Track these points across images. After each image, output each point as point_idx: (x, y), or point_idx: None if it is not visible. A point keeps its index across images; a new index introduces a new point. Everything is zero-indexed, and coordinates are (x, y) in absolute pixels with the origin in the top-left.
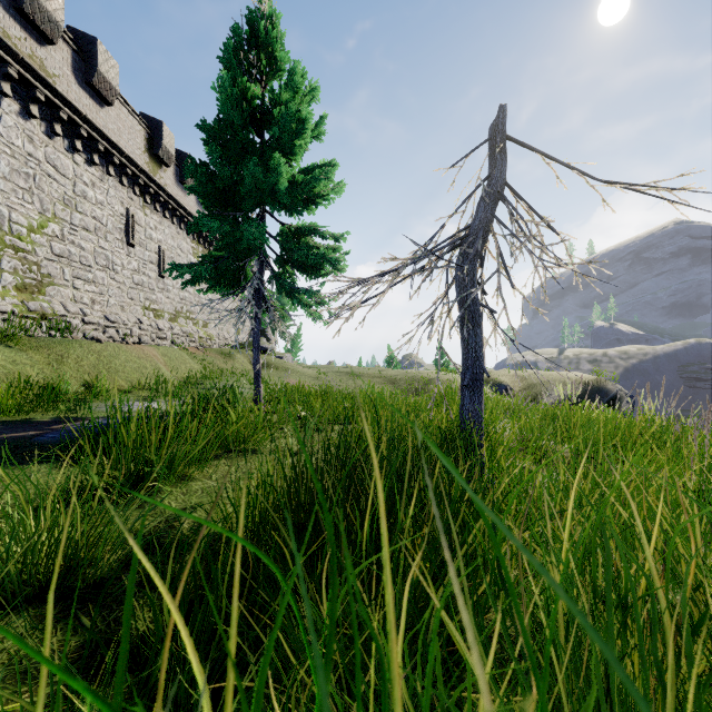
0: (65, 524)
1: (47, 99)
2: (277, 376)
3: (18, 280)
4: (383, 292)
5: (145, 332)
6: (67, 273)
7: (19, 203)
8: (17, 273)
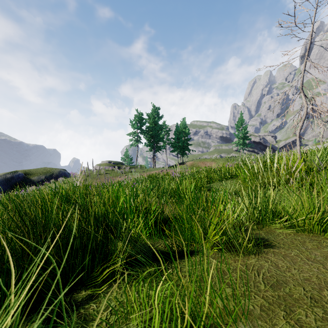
0: None
1: None
2: None
3: None
4: None
5: None
6: None
7: None
8: None
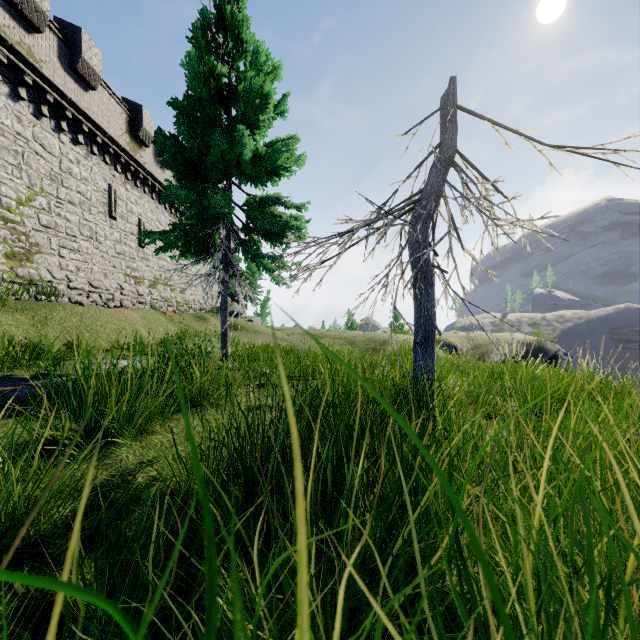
0: (2, 481)
1: (34, 83)
2: (247, 337)
3: (7, 249)
4: (339, 253)
5: (126, 297)
6: (53, 242)
7: (8, 177)
8: (6, 242)
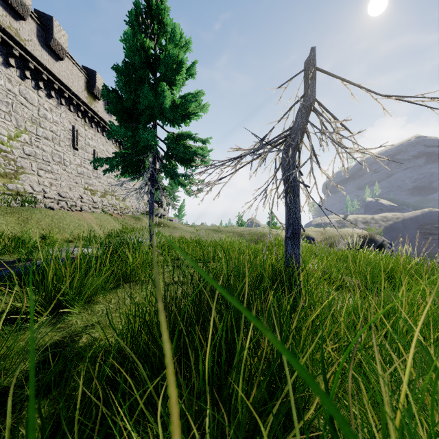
0: None
1: (20, 55)
2: (168, 232)
3: (1, 170)
4: (232, 173)
5: (84, 203)
6: (34, 166)
7: (2, 120)
8: (0, 165)
